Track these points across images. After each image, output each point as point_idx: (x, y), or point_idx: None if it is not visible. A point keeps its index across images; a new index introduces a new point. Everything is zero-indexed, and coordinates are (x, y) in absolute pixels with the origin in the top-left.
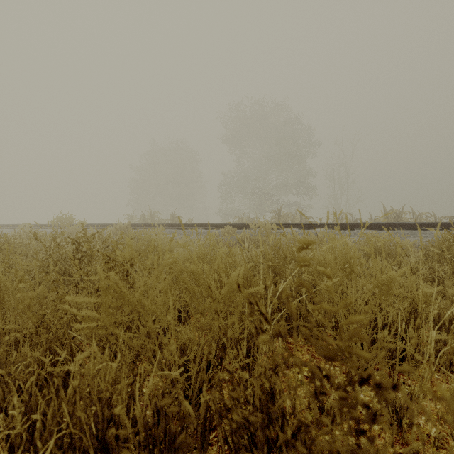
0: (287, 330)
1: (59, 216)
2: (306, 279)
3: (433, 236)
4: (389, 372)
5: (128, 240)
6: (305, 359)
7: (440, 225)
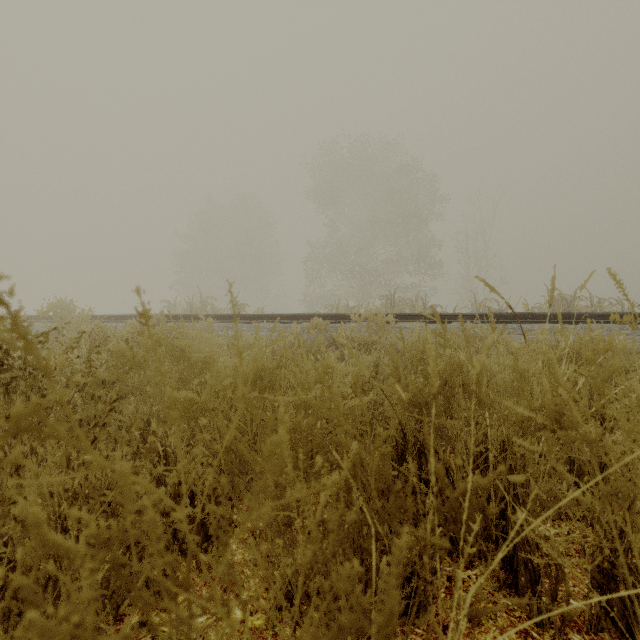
0: (448, 547)
1: (52, 303)
2: (521, 451)
3: (638, 334)
4: None
5: None
6: None
7: None
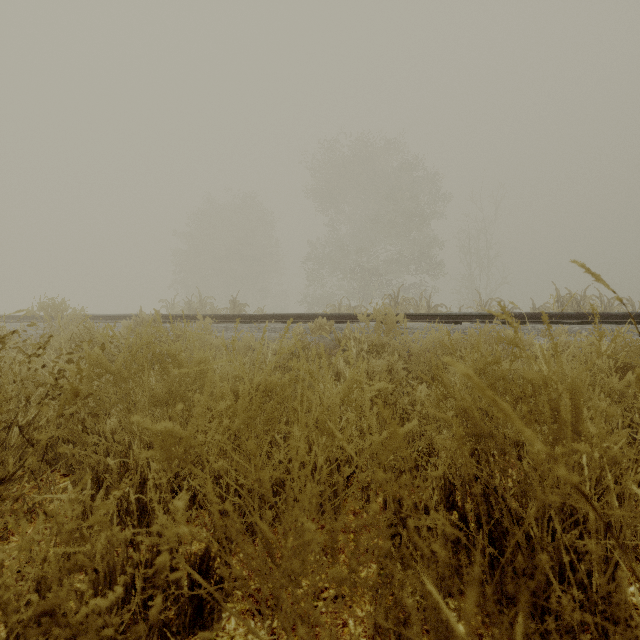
0: None
1: (43, 302)
2: None
3: None
4: None
5: None
6: None
7: None
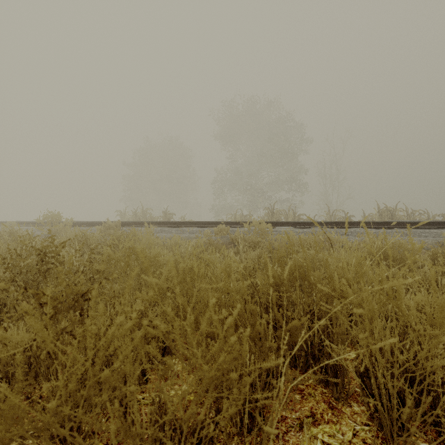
0: (294, 363)
1: (46, 214)
2: (324, 309)
3: (433, 236)
4: (434, 434)
5: (27, 306)
6: (321, 410)
7: (439, 223)
